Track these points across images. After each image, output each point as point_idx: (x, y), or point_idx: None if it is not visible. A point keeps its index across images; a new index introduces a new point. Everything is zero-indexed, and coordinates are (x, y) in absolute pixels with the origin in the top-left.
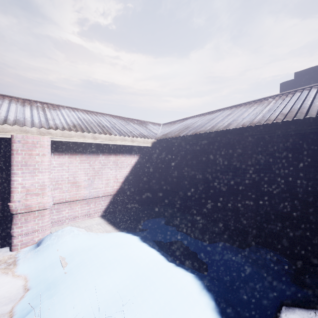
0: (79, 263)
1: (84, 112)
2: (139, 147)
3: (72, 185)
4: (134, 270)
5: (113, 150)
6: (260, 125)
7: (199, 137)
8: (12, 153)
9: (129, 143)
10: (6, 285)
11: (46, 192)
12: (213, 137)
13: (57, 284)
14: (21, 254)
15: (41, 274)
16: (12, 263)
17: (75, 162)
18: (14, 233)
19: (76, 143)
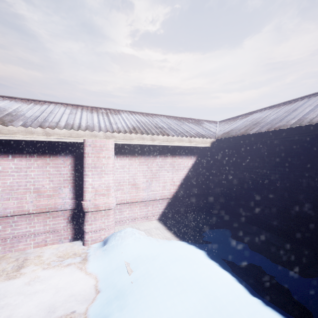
0: (144, 274)
1: (140, 114)
2: (196, 148)
3: (132, 186)
4: (209, 299)
5: (169, 152)
6: None
7: (279, 134)
8: (84, 156)
9: (187, 144)
10: (81, 281)
11: (111, 192)
12: (303, 133)
13: (126, 294)
14: (91, 250)
15: (109, 276)
16: (85, 258)
17: (134, 164)
18: (86, 229)
19: (136, 146)
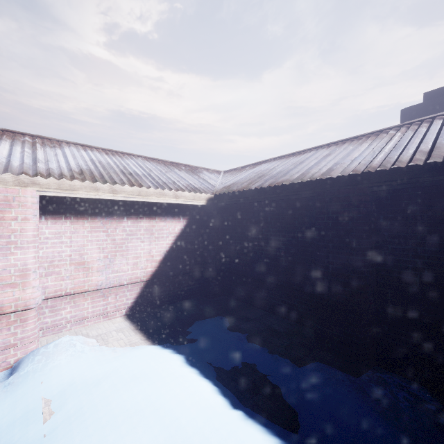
0: (72, 414)
1: (102, 151)
2: (187, 206)
3: (78, 267)
4: (169, 433)
5: (145, 211)
6: (385, 171)
7: (282, 190)
8: None
9: (171, 200)
10: None
11: (31, 280)
12: (305, 190)
13: None
14: None
15: (4, 434)
16: None
17: (82, 231)
18: None
19: (85, 200)
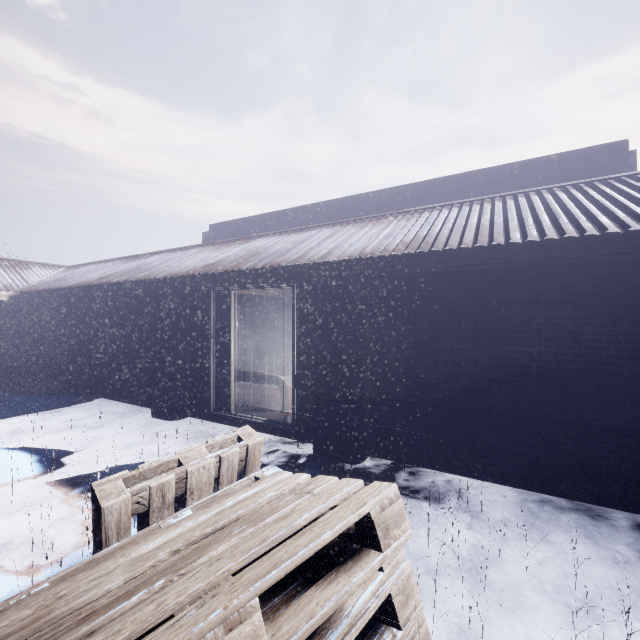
0: None
1: None
2: None
3: None
4: None
5: None
6: (79, 287)
7: (50, 293)
8: None
9: None
10: None
11: None
12: (58, 294)
13: None
14: None
15: None
16: None
17: None
18: None
19: None
